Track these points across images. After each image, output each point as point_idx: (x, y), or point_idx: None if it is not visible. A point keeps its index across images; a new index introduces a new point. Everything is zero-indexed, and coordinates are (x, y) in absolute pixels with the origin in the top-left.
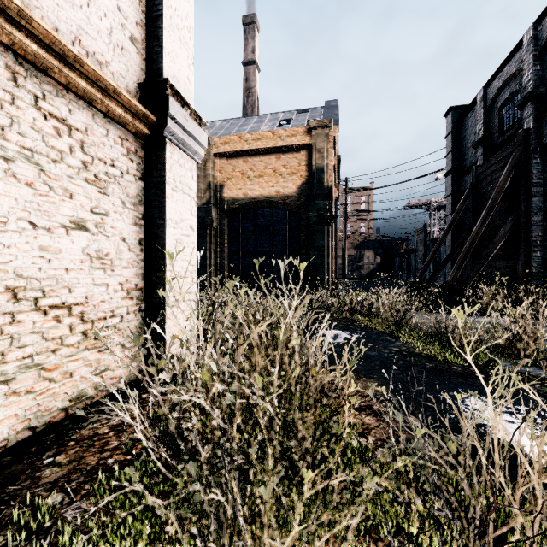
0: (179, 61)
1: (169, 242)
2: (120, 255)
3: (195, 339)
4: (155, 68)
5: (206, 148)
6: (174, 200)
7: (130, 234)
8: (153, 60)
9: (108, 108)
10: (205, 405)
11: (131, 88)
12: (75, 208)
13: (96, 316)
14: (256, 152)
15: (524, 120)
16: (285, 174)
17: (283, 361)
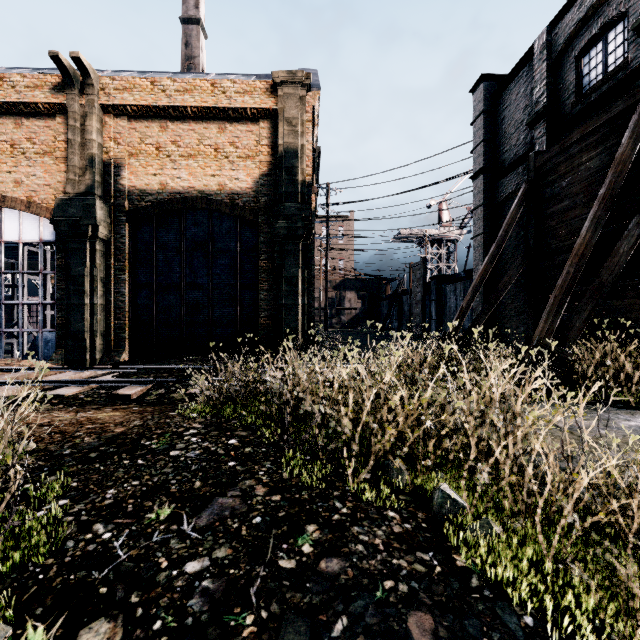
0: None
1: None
2: None
3: None
4: None
5: None
6: None
7: None
8: None
9: None
10: None
11: None
12: None
13: None
14: (183, 113)
15: None
16: (233, 157)
17: None
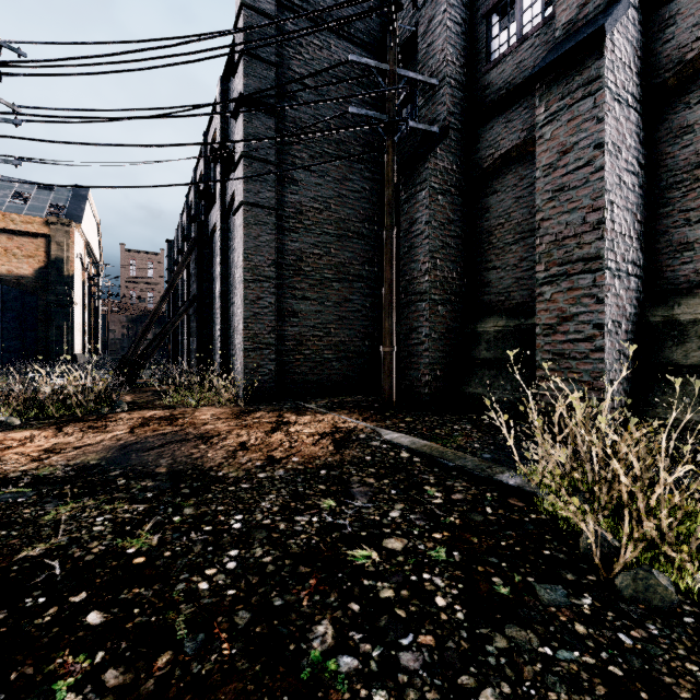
0: None
1: None
2: None
3: None
4: None
5: None
6: None
7: None
8: None
9: None
10: None
11: None
12: None
13: None
14: None
15: None
16: (19, 256)
17: None
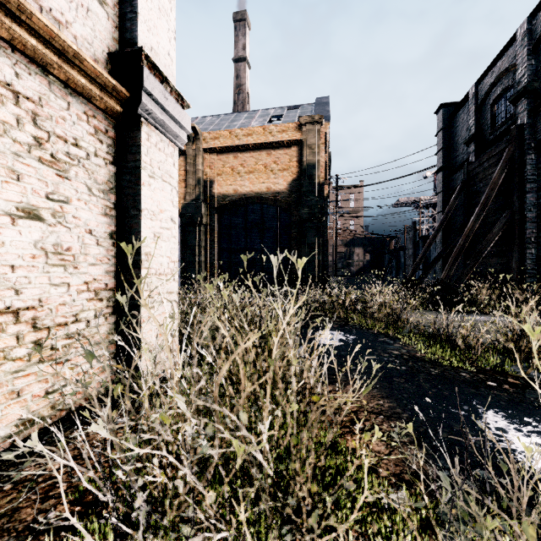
0: (157, 33)
1: (145, 235)
2: (85, 249)
3: (177, 344)
4: (129, 37)
5: (189, 132)
6: (152, 188)
7: (98, 226)
8: (126, 28)
9: (67, 75)
10: (168, 456)
11: (99, 57)
12: (24, 193)
13: (53, 322)
14: (247, 148)
15: (518, 116)
16: (275, 170)
17: (276, 386)
